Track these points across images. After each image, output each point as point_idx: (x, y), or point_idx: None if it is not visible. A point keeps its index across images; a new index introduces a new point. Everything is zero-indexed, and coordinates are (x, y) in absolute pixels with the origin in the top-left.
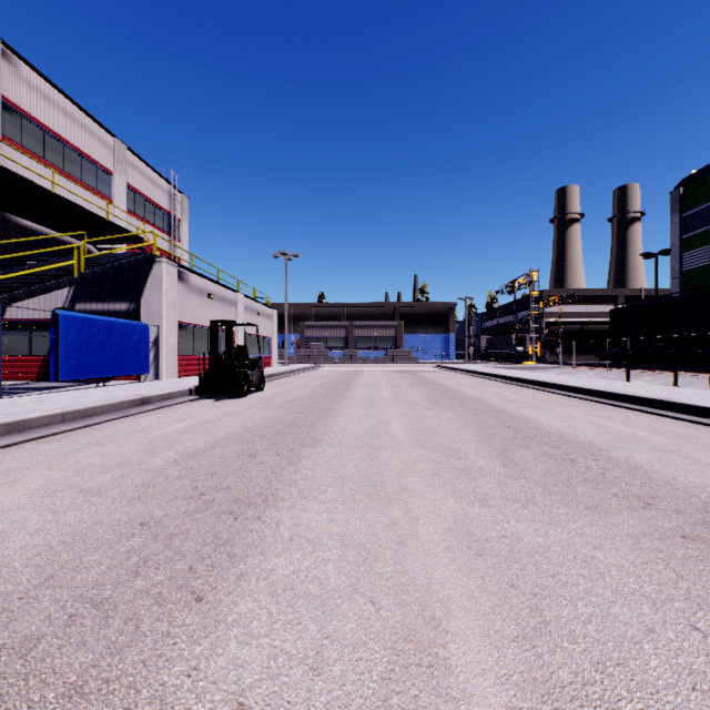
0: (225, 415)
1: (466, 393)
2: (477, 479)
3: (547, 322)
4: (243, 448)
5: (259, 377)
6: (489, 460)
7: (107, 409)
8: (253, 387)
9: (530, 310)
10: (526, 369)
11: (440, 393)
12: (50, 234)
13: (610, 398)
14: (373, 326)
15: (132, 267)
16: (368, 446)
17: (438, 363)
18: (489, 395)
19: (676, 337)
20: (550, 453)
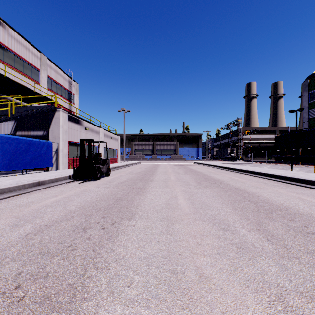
0: (82, 192)
1: (214, 177)
2: (258, 260)
3: (244, 142)
4: (81, 221)
5: (107, 169)
6: (255, 235)
7: (13, 189)
8: (103, 174)
9: (238, 136)
10: (236, 164)
11: (201, 177)
12: (7, 98)
13: (293, 181)
14: (164, 144)
15: (45, 114)
16: (166, 219)
17: (194, 161)
18: (226, 178)
19: (308, 149)
20: (292, 226)
